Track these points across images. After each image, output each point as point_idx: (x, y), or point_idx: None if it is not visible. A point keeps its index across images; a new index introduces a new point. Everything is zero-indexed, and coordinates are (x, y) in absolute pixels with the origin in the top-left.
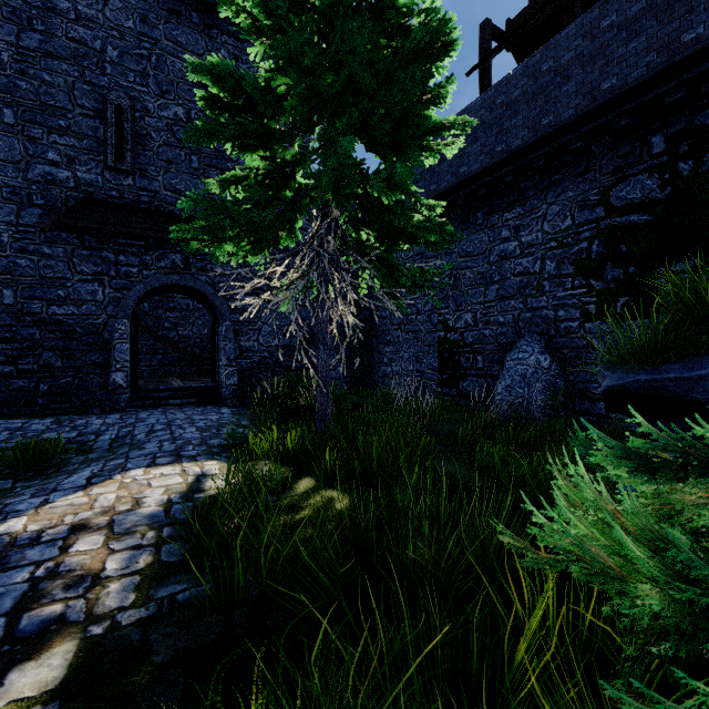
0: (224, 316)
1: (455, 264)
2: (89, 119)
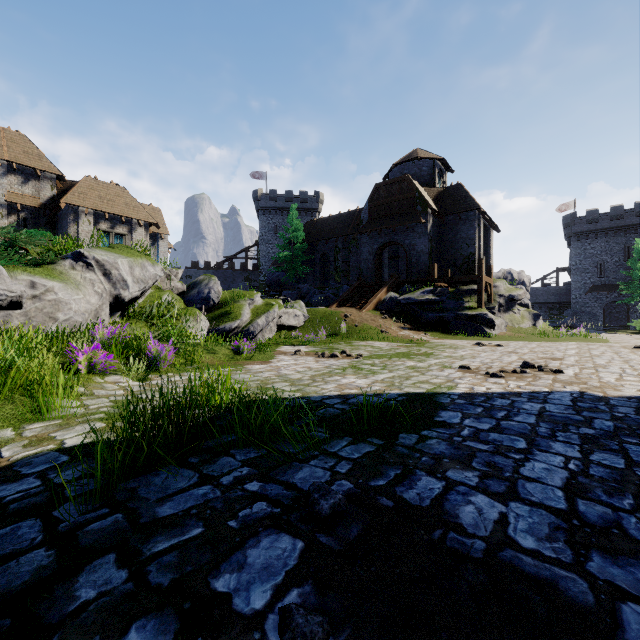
0: (630, 308)
1: None
2: (593, 268)
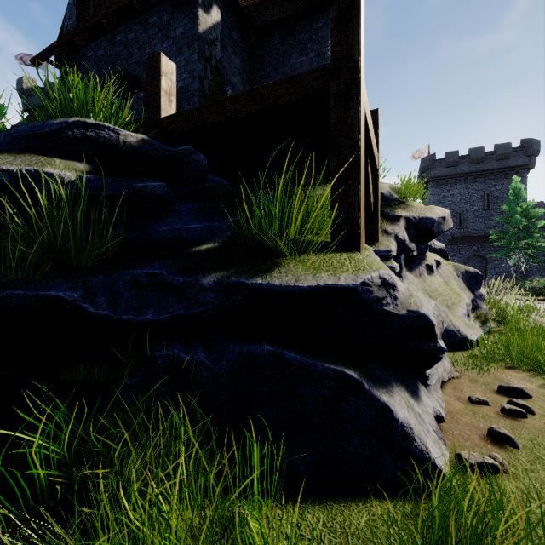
0: (490, 262)
1: None
2: (452, 218)
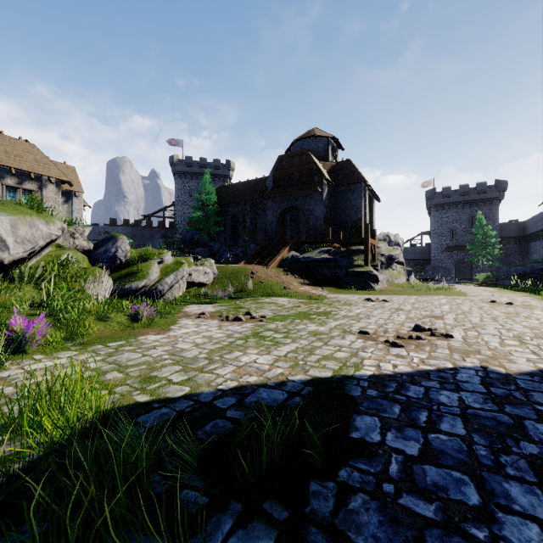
0: (473, 264)
1: (540, 249)
2: (447, 233)
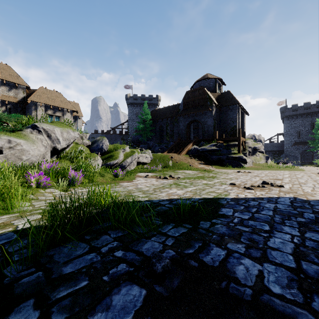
0: (314, 153)
1: None
2: (295, 133)
